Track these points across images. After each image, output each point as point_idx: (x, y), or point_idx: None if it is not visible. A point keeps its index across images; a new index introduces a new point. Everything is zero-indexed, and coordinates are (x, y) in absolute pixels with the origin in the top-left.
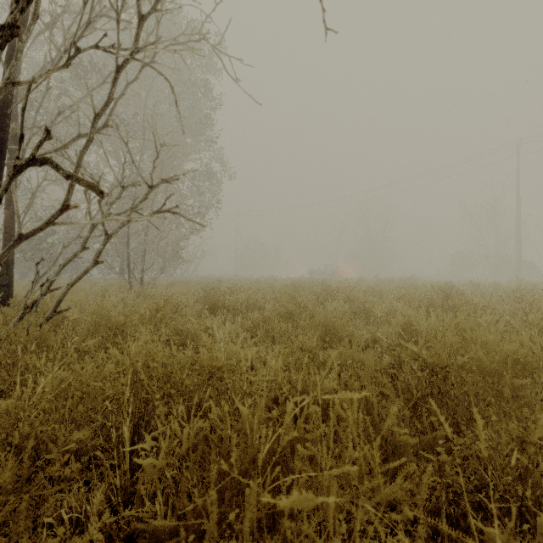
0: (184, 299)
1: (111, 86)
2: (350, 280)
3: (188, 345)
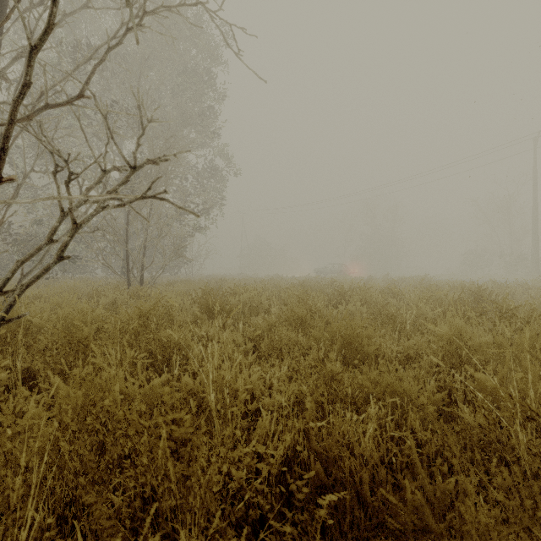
0: (180, 301)
1: (51, 5)
2: (359, 279)
3: (174, 361)
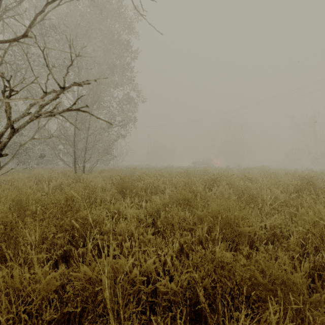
0: (103, 184)
1: None
2: (221, 168)
3: (88, 237)
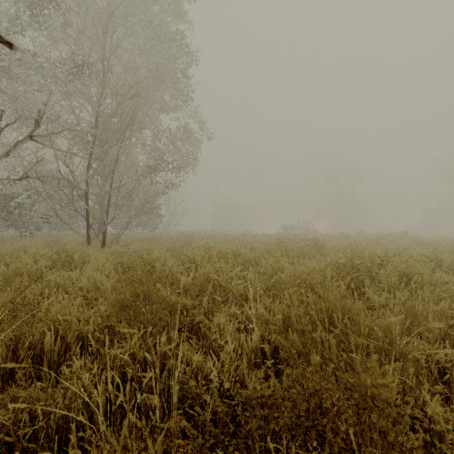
0: (96, 280)
1: None
2: (332, 236)
3: None
